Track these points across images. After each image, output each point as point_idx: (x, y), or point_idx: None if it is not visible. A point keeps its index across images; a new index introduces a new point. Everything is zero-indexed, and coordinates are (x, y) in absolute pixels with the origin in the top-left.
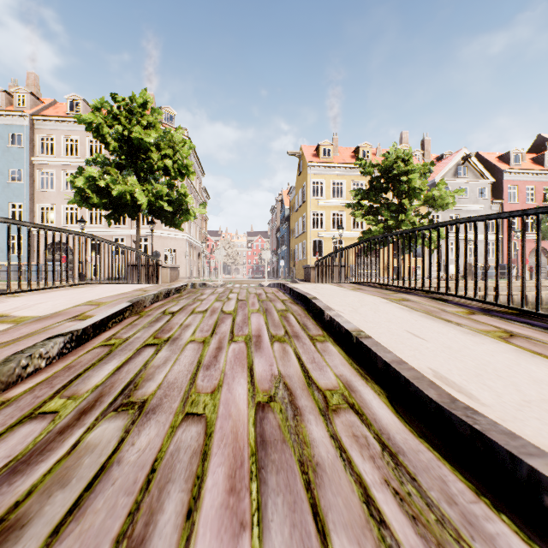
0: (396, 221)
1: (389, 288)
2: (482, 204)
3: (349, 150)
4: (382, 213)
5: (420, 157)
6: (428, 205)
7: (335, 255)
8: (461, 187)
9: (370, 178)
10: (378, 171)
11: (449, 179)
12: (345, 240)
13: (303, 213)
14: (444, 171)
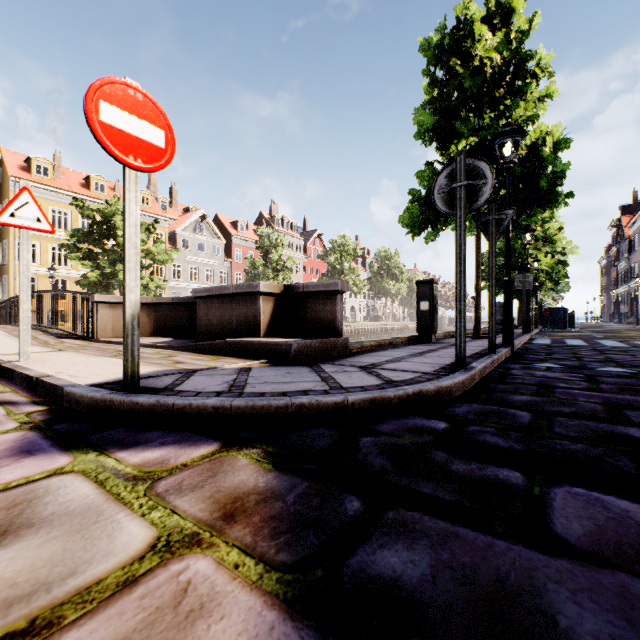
0: (115, 270)
1: (32, 327)
2: (217, 260)
3: (80, 175)
4: (100, 260)
5: (168, 205)
6: (151, 259)
7: (12, 301)
8: (201, 242)
9: (92, 221)
10: (101, 216)
11: (190, 233)
12: (71, 280)
13: (4, 239)
14: (185, 225)
